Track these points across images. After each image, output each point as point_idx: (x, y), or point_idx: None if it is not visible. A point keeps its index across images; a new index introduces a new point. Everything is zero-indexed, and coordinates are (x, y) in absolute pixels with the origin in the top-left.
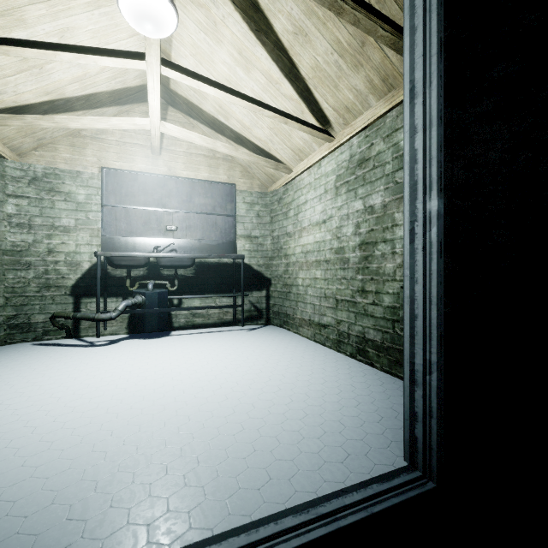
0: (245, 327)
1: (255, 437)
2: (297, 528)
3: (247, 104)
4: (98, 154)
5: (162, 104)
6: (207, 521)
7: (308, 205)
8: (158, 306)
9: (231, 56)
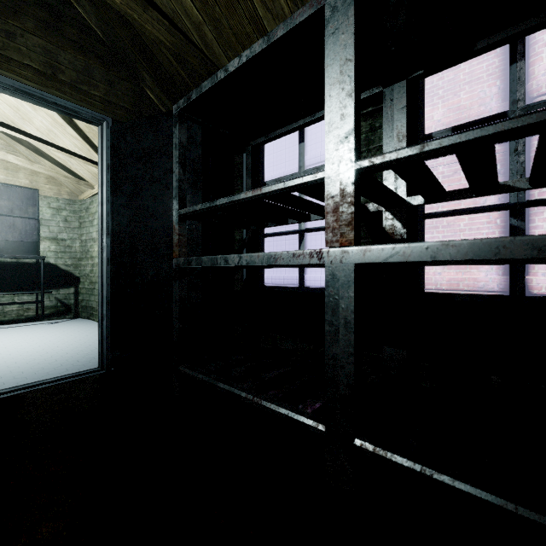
0: (49, 321)
1: (6, 374)
2: (8, 393)
3: (29, 139)
4: None
5: None
6: None
7: None
8: None
9: None
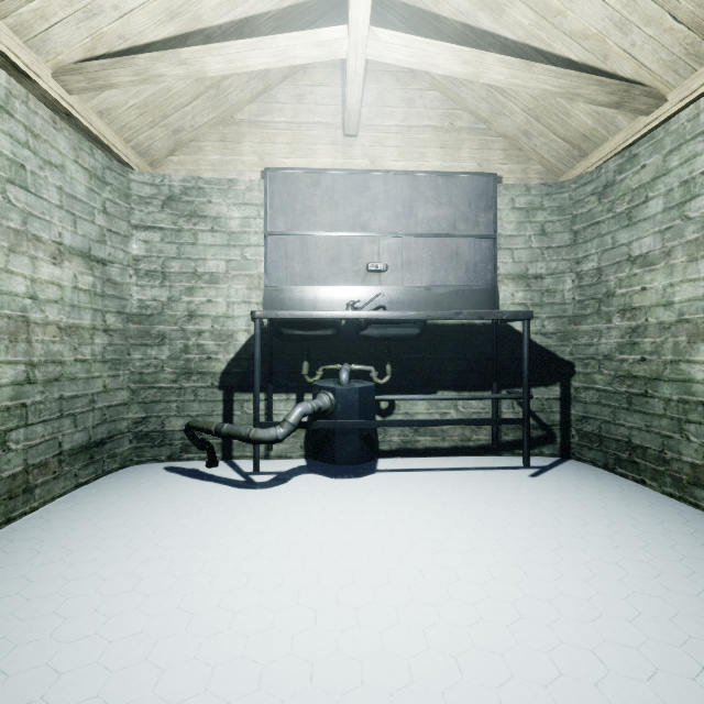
0: (518, 461)
1: None
2: None
3: None
4: (260, 149)
5: None
6: None
7: None
8: (359, 416)
9: None
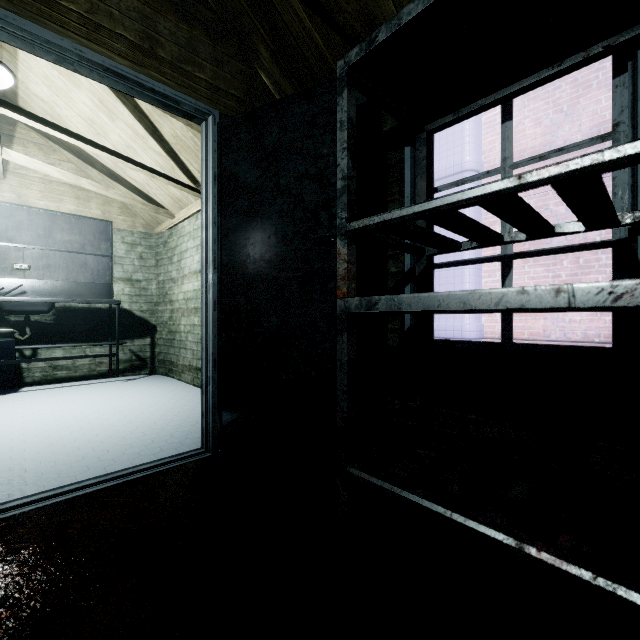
0: (123, 378)
1: (88, 452)
2: (95, 484)
3: (107, 155)
4: None
5: (7, 118)
6: (24, 494)
7: (189, 254)
8: (0, 358)
9: (92, 101)
